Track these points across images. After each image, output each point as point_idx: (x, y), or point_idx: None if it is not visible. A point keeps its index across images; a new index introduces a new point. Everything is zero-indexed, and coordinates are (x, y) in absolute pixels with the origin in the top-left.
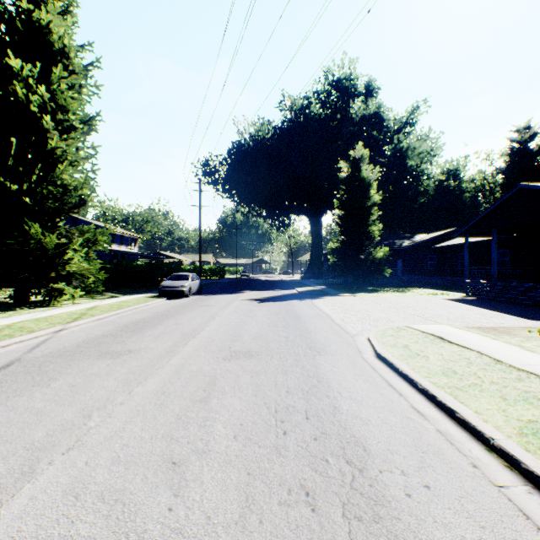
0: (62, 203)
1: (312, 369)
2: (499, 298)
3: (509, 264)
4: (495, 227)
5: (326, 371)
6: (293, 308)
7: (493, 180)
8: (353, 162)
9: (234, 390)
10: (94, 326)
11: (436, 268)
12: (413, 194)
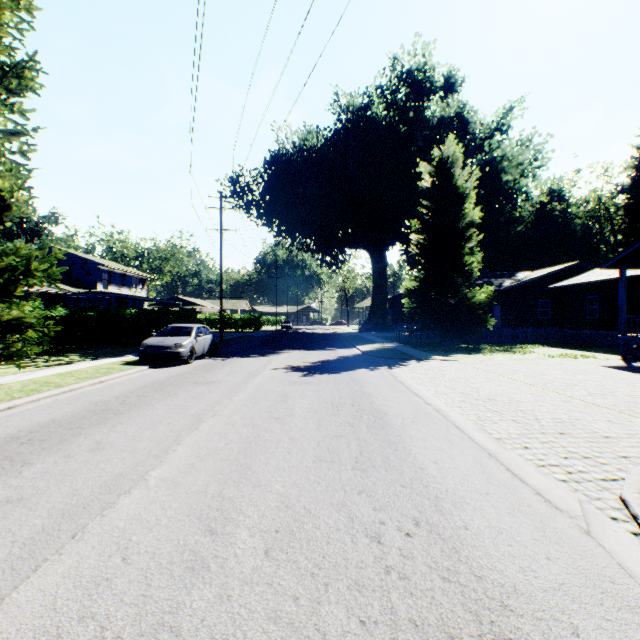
0: None
1: None
2: None
3: None
4: None
5: None
6: (363, 390)
7: (611, 202)
8: (440, 163)
9: None
10: None
11: (550, 317)
12: (506, 221)
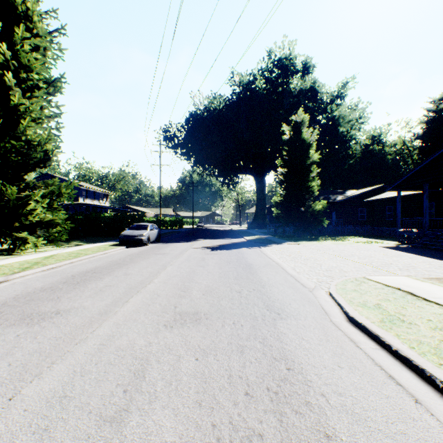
0: (28, 158)
1: (276, 343)
2: (433, 246)
3: (435, 215)
4: (428, 181)
5: (294, 348)
6: (243, 256)
7: (411, 145)
8: (295, 125)
9: (168, 390)
10: (39, 276)
11: (366, 219)
12: (343, 156)
